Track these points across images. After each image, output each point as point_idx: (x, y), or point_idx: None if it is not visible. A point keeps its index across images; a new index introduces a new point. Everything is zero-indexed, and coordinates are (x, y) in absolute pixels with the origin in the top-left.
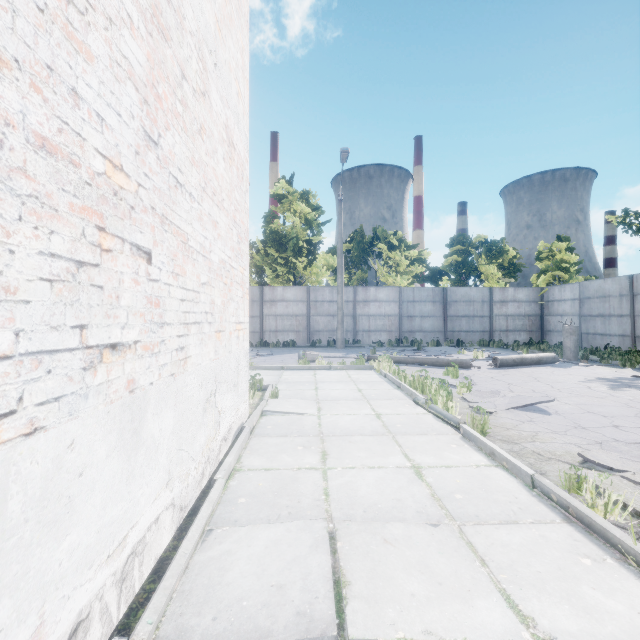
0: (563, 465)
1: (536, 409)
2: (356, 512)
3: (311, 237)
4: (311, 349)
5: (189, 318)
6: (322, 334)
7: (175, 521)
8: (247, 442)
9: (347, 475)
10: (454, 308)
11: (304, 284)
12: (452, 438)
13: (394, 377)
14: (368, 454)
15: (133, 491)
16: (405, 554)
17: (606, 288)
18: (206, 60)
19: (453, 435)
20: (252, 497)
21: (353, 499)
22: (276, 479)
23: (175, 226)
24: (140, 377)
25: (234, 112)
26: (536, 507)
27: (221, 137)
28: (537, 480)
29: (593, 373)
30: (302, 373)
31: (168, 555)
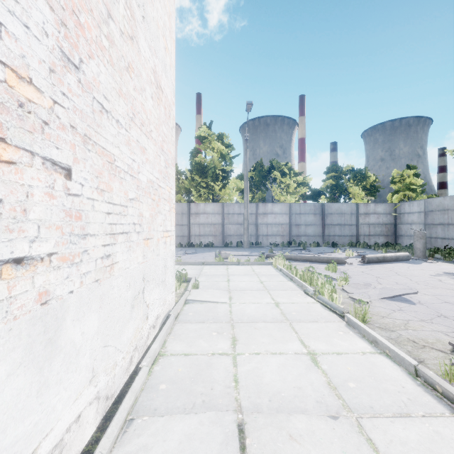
0: (437, 353)
1: (402, 299)
2: (262, 401)
3: (225, 167)
4: (225, 249)
5: (116, 229)
6: (233, 237)
7: (100, 411)
8: (172, 328)
9: (253, 361)
10: (330, 218)
11: (220, 201)
12: (338, 325)
13: (287, 271)
14: (270, 340)
15: (46, 400)
16: (310, 453)
17: (445, 203)
18: (134, 10)
19: (339, 322)
20: (172, 383)
21: (259, 387)
22: (193, 364)
23: (100, 147)
24: (56, 288)
25: (162, 62)
26: (423, 398)
27: (149, 79)
28: (421, 371)
29: (440, 268)
30: (218, 268)
31: (89, 449)
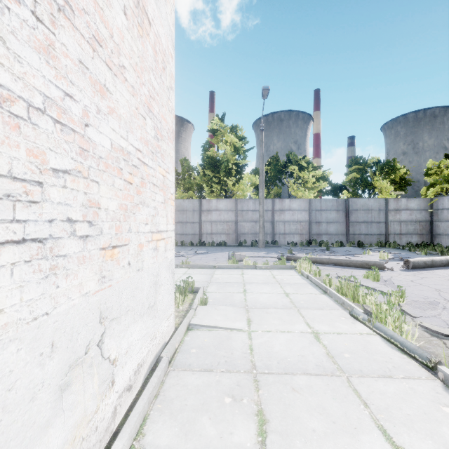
0: None
1: None
2: None
3: (238, 161)
4: (238, 248)
5: None
6: (247, 236)
7: None
8: (162, 382)
9: None
10: (355, 215)
11: (233, 197)
12: (432, 388)
13: (318, 280)
14: (326, 425)
15: None
16: None
17: None
18: None
19: (430, 381)
20: None
21: None
22: None
23: None
24: None
25: None
26: None
27: None
28: None
29: None
30: (231, 272)
31: None
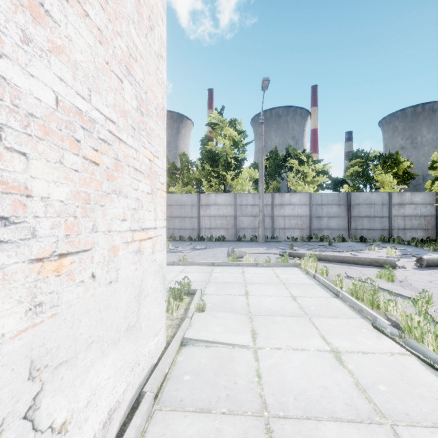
0: None
1: None
2: None
3: (237, 154)
4: (237, 243)
5: None
6: (246, 231)
7: None
8: (143, 430)
9: None
10: (357, 210)
11: (232, 192)
12: None
13: (327, 281)
14: None
15: None
16: None
17: None
18: None
19: None
20: None
21: None
22: None
23: None
24: None
25: None
26: None
27: None
28: None
29: None
30: (231, 270)
31: None
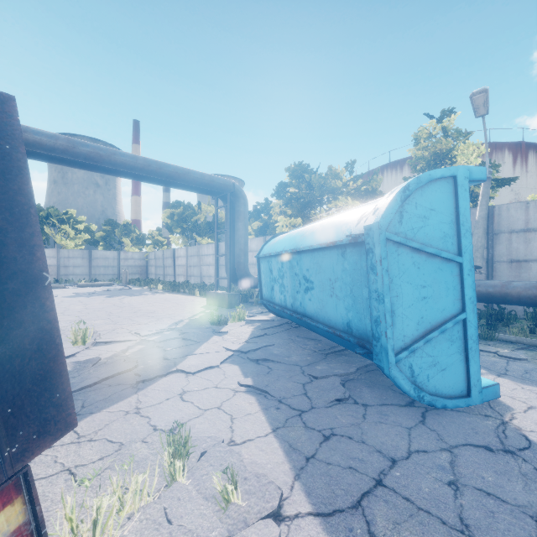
0: None
1: None
2: None
3: None
4: None
5: None
6: None
7: None
8: None
9: None
10: (96, 262)
11: None
12: None
13: None
14: None
15: None
16: None
17: (159, 255)
18: None
19: None
20: None
21: None
22: None
23: None
24: None
25: None
26: None
27: None
28: None
29: (113, 287)
30: None
31: None
